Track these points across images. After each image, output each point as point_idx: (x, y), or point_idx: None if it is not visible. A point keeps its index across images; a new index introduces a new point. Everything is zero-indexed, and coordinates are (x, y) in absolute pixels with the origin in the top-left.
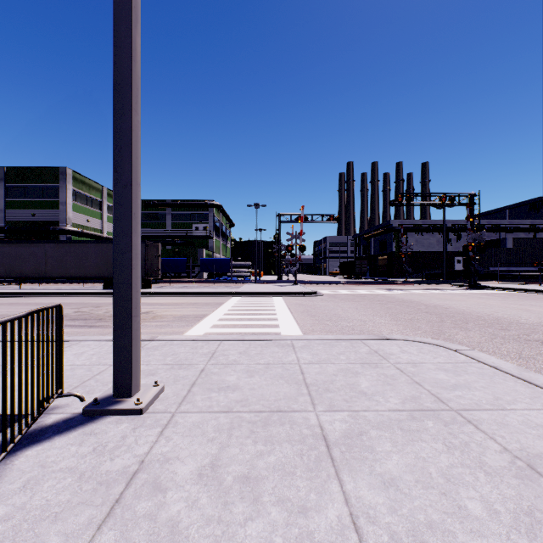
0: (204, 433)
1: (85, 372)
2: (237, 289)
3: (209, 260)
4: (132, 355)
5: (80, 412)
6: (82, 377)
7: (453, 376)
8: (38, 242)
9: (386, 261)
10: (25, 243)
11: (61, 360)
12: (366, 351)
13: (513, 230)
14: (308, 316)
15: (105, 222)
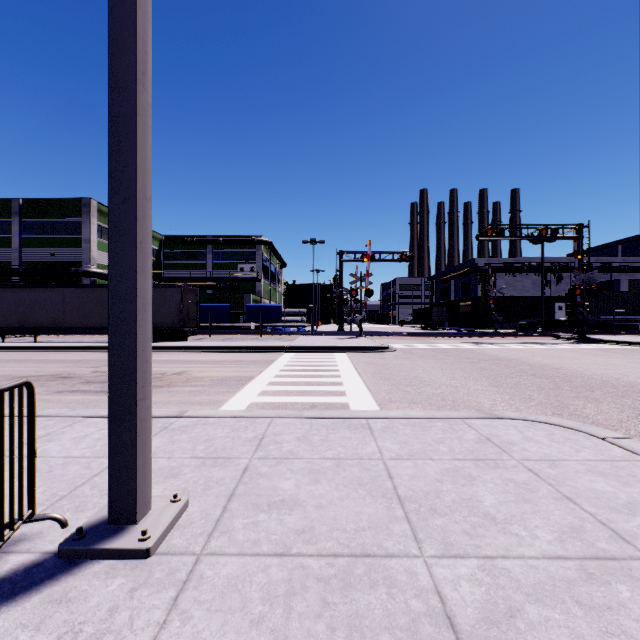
0: (246, 603)
1: (80, 471)
2: (290, 343)
3: (257, 307)
4: (137, 459)
5: (54, 551)
6: (75, 479)
7: (619, 485)
8: (55, 286)
9: (469, 308)
10: (40, 288)
11: (31, 465)
12: (475, 438)
13: (628, 269)
14: (381, 379)
15: None
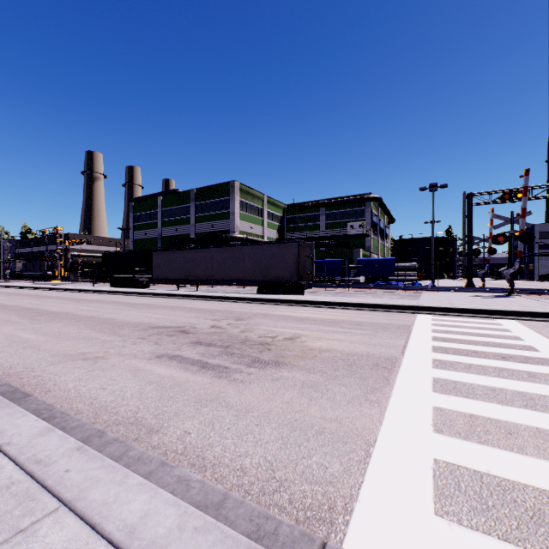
0: None
1: None
2: (417, 301)
3: (368, 261)
4: None
5: None
6: None
7: None
8: (207, 247)
9: None
10: (197, 249)
11: None
12: None
13: None
14: None
15: (265, 228)
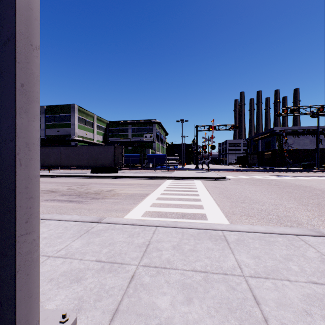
0: None
1: None
2: (169, 174)
3: (153, 156)
4: (16, 294)
5: None
6: None
7: None
8: (57, 146)
9: (270, 156)
10: (50, 147)
11: None
12: (318, 257)
13: None
14: (224, 197)
15: (95, 134)
